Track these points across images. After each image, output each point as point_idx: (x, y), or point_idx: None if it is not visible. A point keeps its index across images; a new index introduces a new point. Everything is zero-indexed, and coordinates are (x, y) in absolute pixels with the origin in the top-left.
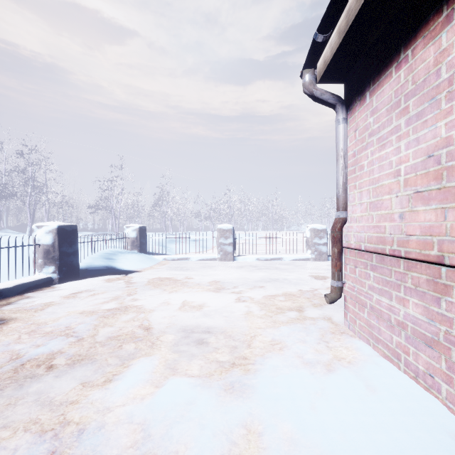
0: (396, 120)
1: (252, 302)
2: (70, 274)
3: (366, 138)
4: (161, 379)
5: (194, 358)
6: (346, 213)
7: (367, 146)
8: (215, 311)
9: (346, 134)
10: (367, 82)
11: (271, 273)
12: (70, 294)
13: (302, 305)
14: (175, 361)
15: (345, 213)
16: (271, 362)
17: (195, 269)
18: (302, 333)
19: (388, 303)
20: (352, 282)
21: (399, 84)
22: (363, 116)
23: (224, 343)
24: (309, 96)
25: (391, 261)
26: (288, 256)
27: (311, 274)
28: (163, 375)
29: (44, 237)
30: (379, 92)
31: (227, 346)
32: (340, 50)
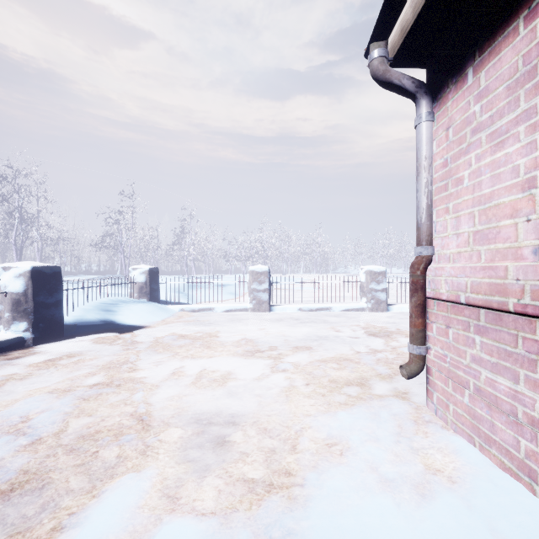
0: (526, 100)
1: (295, 372)
2: (49, 332)
3: (467, 136)
4: (150, 523)
5: (208, 475)
6: (432, 249)
7: (470, 148)
8: (244, 387)
9: (432, 135)
10: (468, 54)
11: (318, 328)
12: (43, 362)
13: (364, 376)
14: (178, 481)
15: (430, 249)
16: (331, 483)
17: (221, 323)
18: (371, 425)
19: (510, 386)
20: (441, 348)
21: (532, 43)
22: (462, 104)
23: (256, 444)
24: (378, 81)
25: (516, 323)
26: (339, 305)
27: (370, 330)
28: (155, 512)
29: (12, 282)
30: (492, 64)
31: (261, 449)
32: (430, 5)
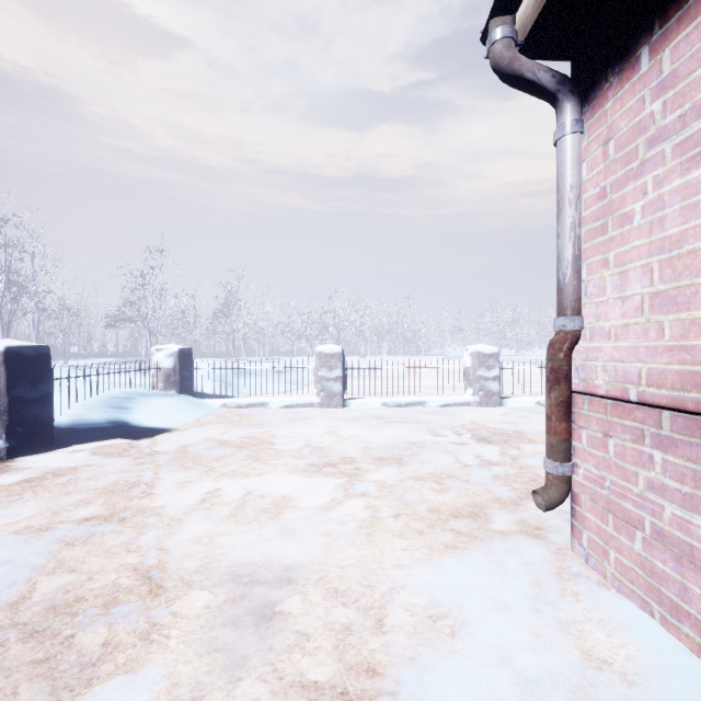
0: None
1: (379, 496)
2: (32, 438)
3: (640, 150)
4: None
5: (246, 675)
6: (580, 321)
7: (644, 167)
8: (305, 521)
9: (580, 153)
10: (642, 26)
11: (409, 430)
12: (17, 484)
13: (477, 501)
14: (195, 689)
15: (577, 321)
16: (440, 691)
17: (276, 425)
18: (493, 582)
19: None
20: (596, 467)
21: None
22: (630, 104)
23: (322, 618)
24: (502, 75)
25: None
26: (436, 398)
27: (479, 433)
28: None
29: None
30: (683, 35)
31: (330, 627)
32: None
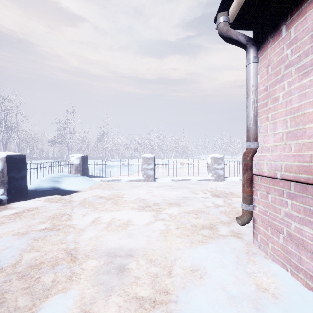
0: None
1: (169, 220)
2: (18, 195)
3: (281, 70)
4: None
5: (113, 294)
6: (257, 143)
7: (283, 77)
8: (137, 230)
9: (257, 71)
10: (282, 17)
11: (183, 191)
12: (12, 214)
13: (212, 222)
14: (92, 299)
15: (255, 143)
16: (195, 300)
17: (124, 189)
18: (219, 256)
19: None
20: (263, 207)
21: None
22: (278, 50)
23: (145, 271)
24: (223, 37)
25: None
26: (195, 177)
27: (214, 192)
28: None
29: None
30: (299, 21)
31: (148, 274)
32: None
